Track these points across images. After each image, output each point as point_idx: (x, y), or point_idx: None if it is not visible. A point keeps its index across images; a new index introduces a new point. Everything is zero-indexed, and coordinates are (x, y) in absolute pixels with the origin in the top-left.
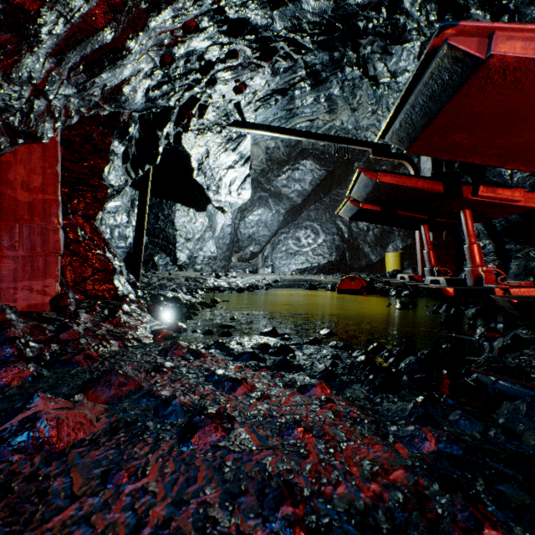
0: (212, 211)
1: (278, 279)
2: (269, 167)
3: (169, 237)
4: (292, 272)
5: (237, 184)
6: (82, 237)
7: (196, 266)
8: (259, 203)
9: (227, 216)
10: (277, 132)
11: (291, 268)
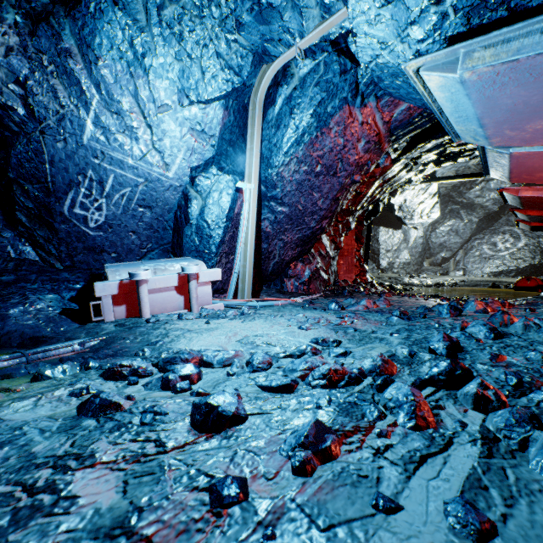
0: (406, 228)
1: (465, 280)
2: (461, 182)
3: (374, 250)
4: (484, 275)
5: (427, 210)
6: (356, 259)
7: (393, 269)
8: (450, 215)
9: (419, 230)
10: (456, 179)
11: (484, 271)
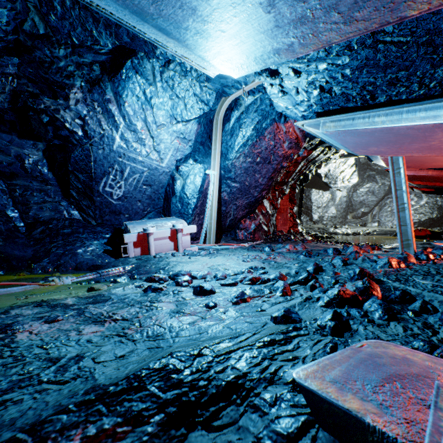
0: (333, 190)
1: (377, 230)
2: None
3: (308, 207)
4: (393, 226)
5: (347, 177)
6: (290, 215)
7: (323, 221)
8: (367, 180)
9: (343, 191)
10: None
11: (394, 223)
